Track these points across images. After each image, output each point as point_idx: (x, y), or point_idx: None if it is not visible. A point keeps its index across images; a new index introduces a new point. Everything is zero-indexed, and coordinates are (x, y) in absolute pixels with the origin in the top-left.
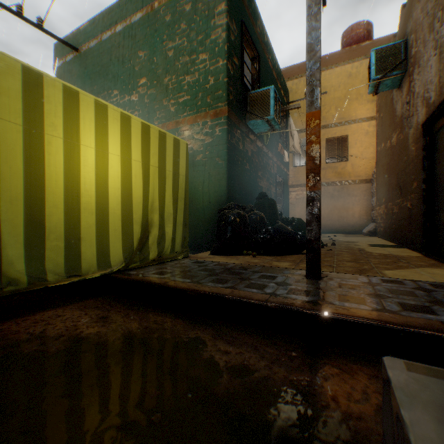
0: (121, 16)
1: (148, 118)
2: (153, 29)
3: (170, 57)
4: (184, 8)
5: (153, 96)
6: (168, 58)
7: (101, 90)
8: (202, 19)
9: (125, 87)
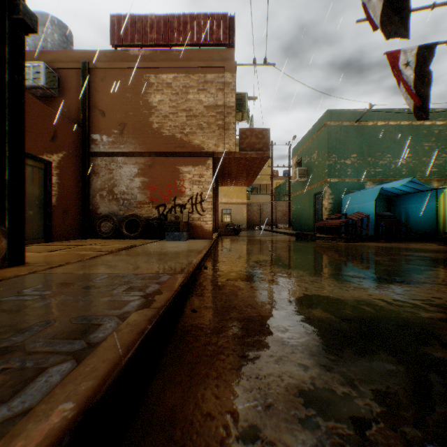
0: (392, 117)
1: (411, 174)
2: (414, 133)
3: (425, 149)
4: (432, 131)
5: (414, 164)
6: (424, 149)
7: (376, 151)
8: (442, 139)
9: (395, 155)
